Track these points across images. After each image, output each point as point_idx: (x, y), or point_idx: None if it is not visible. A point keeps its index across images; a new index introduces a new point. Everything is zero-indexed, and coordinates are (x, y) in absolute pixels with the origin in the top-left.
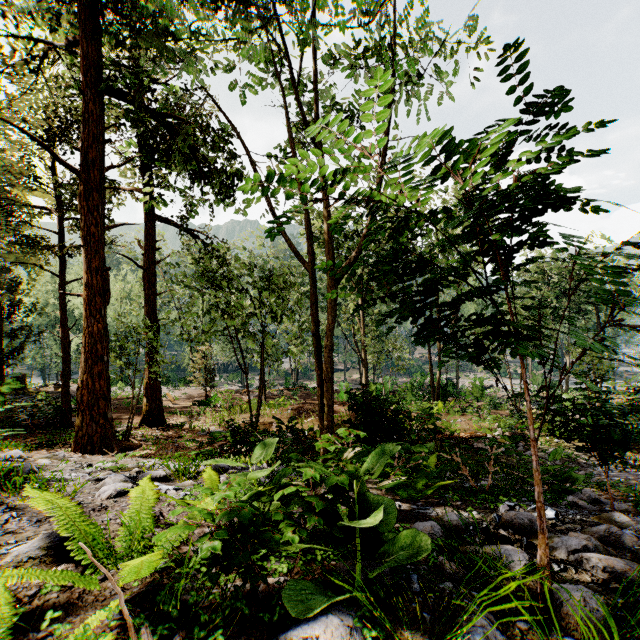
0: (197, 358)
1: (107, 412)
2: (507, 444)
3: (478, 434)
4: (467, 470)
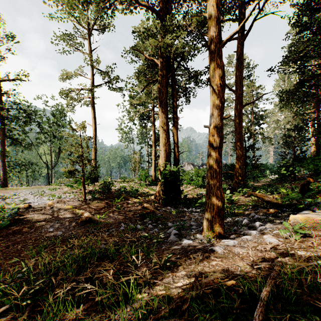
0: None
1: None
2: None
3: None
4: None
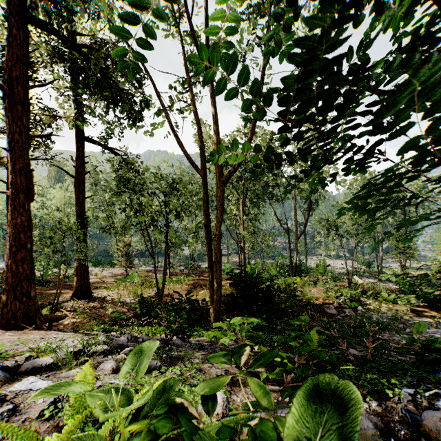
0: (119, 247)
1: (30, 291)
2: (385, 322)
3: (328, 301)
4: (345, 344)
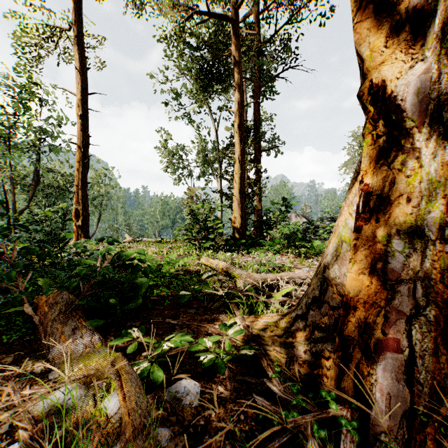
0: None
1: None
2: None
3: None
4: None
